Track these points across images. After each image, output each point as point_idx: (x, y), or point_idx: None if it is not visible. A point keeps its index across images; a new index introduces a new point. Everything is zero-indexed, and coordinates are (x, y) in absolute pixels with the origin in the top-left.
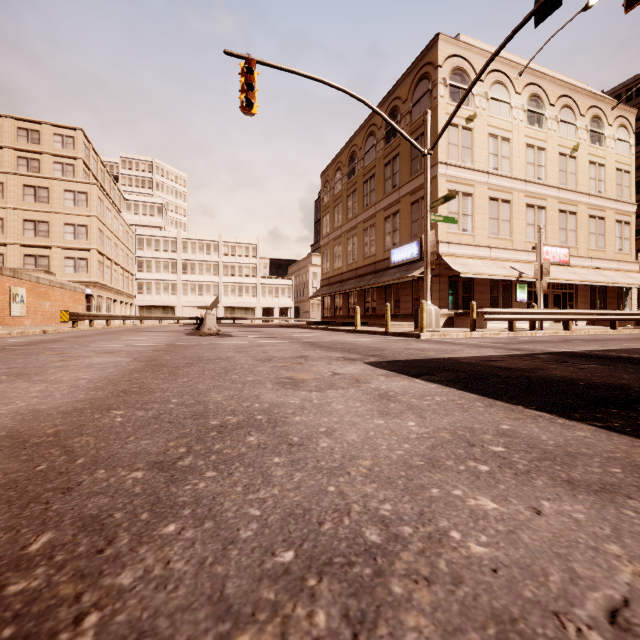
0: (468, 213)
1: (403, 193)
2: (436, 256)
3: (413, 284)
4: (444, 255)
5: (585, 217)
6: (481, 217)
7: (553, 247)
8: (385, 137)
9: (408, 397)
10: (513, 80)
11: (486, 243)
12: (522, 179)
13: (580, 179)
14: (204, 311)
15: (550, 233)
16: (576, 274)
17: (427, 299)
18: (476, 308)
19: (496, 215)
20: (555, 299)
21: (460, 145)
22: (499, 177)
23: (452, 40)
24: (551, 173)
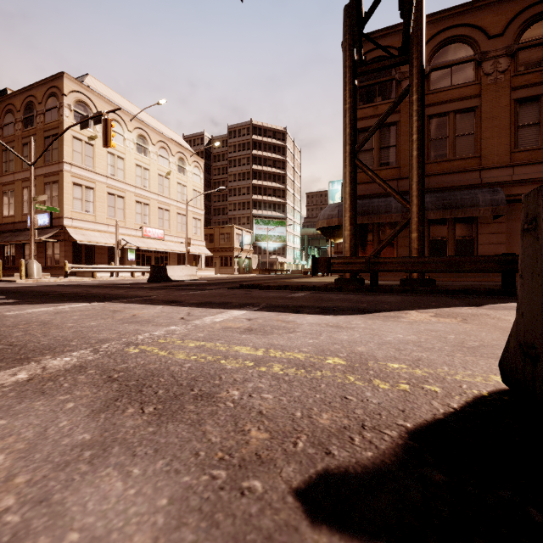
0: (91, 200)
1: (39, 173)
2: (62, 227)
3: (47, 244)
4: (69, 227)
5: (175, 213)
6: (101, 204)
7: (154, 229)
8: (23, 121)
9: None
10: (126, 122)
11: (105, 222)
12: (133, 185)
13: (172, 191)
14: None
15: (153, 220)
16: (166, 245)
17: (32, 258)
18: (97, 264)
19: (113, 204)
20: (156, 259)
21: (84, 154)
22: (115, 181)
23: (76, 81)
24: (153, 185)
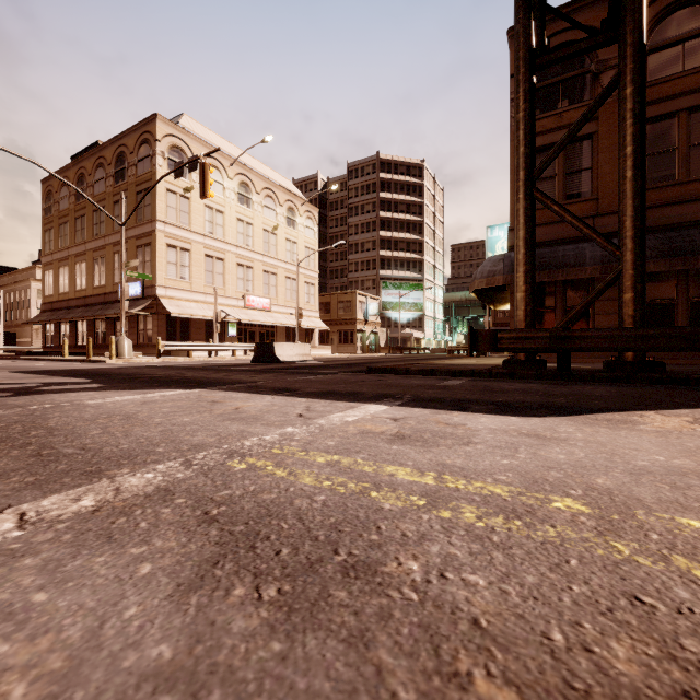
0: (186, 265)
1: (130, 235)
2: (155, 297)
3: (139, 318)
4: (162, 297)
5: (283, 277)
6: (198, 269)
7: (258, 297)
8: (115, 176)
9: None
10: (226, 168)
11: (203, 290)
12: (234, 244)
13: (280, 250)
14: None
15: (257, 286)
16: (273, 318)
17: (122, 334)
18: (193, 341)
19: (212, 269)
20: (261, 335)
21: (179, 209)
22: (214, 240)
23: (170, 122)
24: (257, 243)
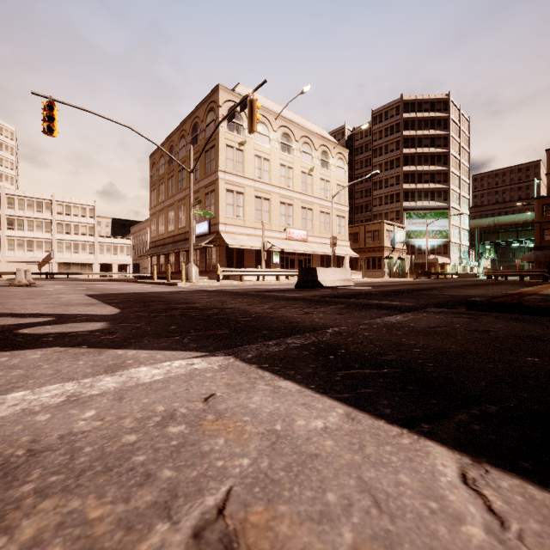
0: (240, 205)
1: (201, 186)
2: (217, 232)
3: (207, 250)
4: (223, 232)
5: (318, 212)
6: (250, 208)
7: (297, 230)
8: (191, 142)
9: (65, 299)
10: (271, 122)
11: (253, 225)
12: (277, 186)
13: (315, 189)
14: (34, 266)
15: (296, 221)
16: (309, 247)
17: (191, 262)
18: (246, 267)
19: (260, 207)
20: (299, 262)
21: (235, 160)
22: (262, 183)
23: (229, 90)
24: (296, 183)
